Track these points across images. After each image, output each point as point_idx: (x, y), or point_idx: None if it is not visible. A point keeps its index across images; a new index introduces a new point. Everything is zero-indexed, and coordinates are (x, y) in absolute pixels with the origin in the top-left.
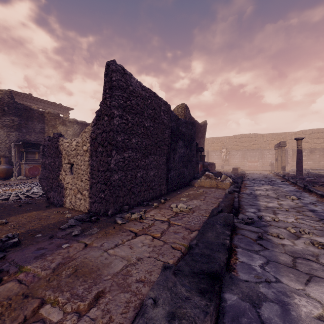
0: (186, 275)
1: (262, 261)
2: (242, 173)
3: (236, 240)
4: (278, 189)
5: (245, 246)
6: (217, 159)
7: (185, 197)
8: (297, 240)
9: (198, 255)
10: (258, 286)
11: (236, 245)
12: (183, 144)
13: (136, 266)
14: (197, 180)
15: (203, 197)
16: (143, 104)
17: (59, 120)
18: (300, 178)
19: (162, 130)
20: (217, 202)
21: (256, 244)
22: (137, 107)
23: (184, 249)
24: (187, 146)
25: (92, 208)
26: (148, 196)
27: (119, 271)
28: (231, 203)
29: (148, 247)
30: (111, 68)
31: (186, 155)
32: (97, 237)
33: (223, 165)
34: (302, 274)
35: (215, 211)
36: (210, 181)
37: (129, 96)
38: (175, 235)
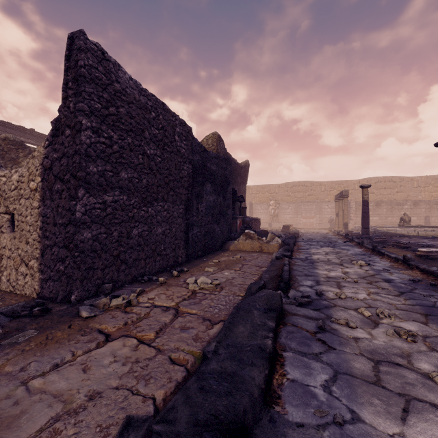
0: (178, 434)
1: (327, 376)
2: (295, 232)
3: (284, 335)
4: (341, 252)
5: (298, 346)
6: (263, 214)
7: (212, 266)
8: (376, 328)
9: (214, 377)
10: (322, 437)
11: (283, 345)
12: (212, 188)
13: (81, 414)
14: (233, 242)
15: (239, 265)
16: (141, 116)
17: (25, 152)
18: (366, 237)
19: (178, 165)
20: (260, 272)
21: (316, 341)
22: (131, 120)
23: (191, 363)
24: (219, 192)
25: (44, 290)
26: (152, 266)
27: (33, 434)
28: (279, 274)
29: (122, 364)
30: (76, 44)
31: (217, 205)
32: (24, 349)
33: (271, 222)
34: (393, 396)
35: (253, 288)
36: (251, 243)
37: (114, 99)
38: (183, 334)
